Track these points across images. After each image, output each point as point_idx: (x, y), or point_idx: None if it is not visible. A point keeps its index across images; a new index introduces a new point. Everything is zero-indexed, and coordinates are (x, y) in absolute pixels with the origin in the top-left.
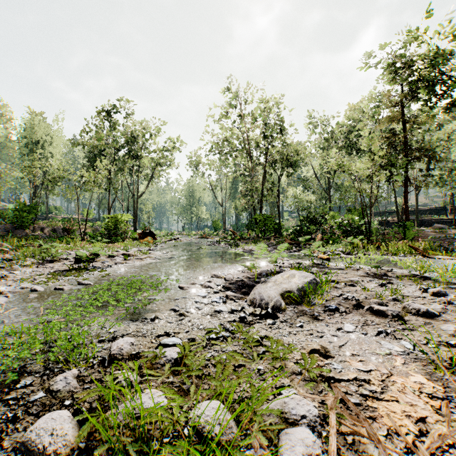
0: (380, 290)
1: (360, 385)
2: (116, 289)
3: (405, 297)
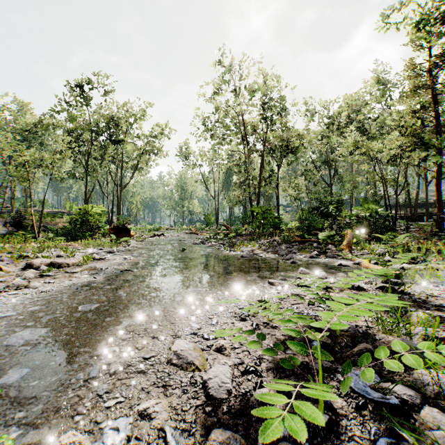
0: None
1: None
2: None
3: None
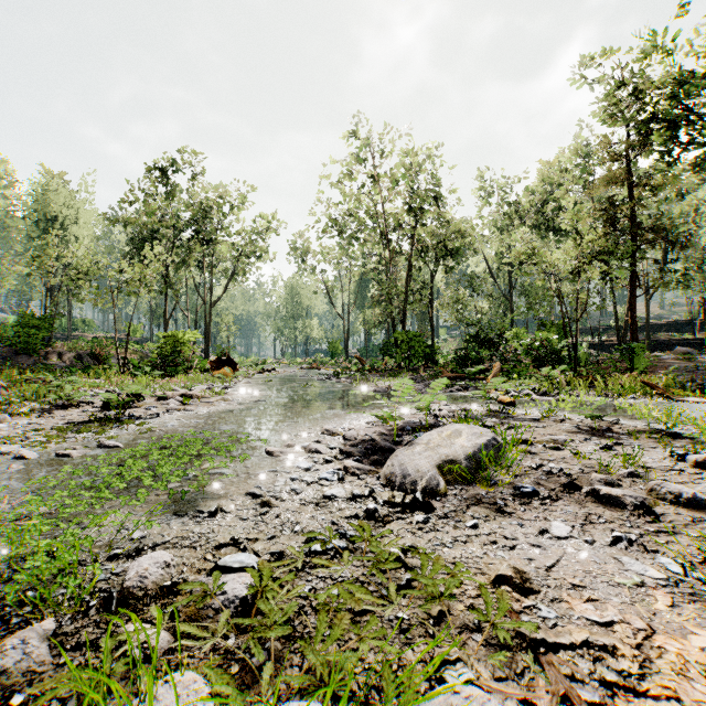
0: (603, 457)
1: (598, 659)
2: (157, 457)
3: (649, 470)
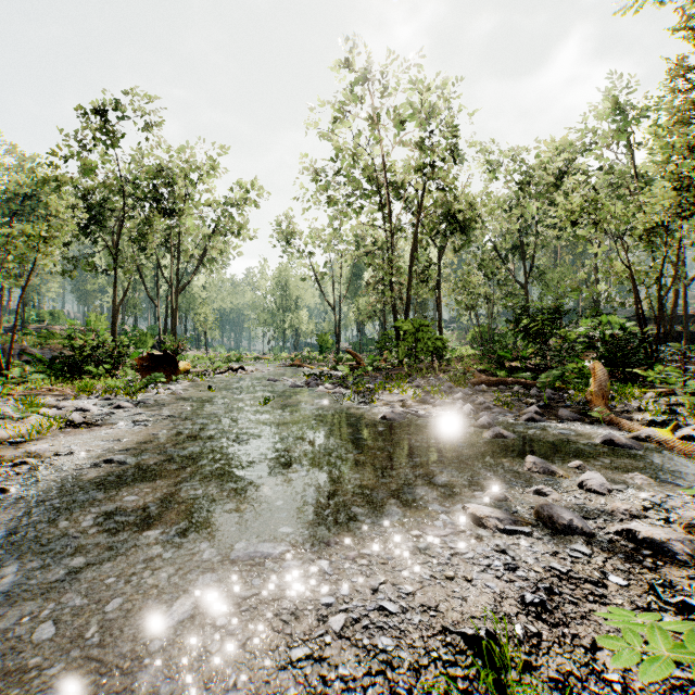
0: None
1: None
2: None
3: None
